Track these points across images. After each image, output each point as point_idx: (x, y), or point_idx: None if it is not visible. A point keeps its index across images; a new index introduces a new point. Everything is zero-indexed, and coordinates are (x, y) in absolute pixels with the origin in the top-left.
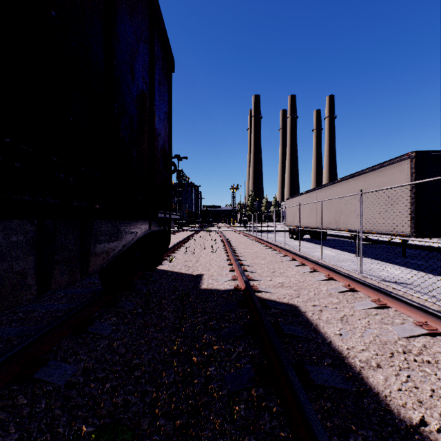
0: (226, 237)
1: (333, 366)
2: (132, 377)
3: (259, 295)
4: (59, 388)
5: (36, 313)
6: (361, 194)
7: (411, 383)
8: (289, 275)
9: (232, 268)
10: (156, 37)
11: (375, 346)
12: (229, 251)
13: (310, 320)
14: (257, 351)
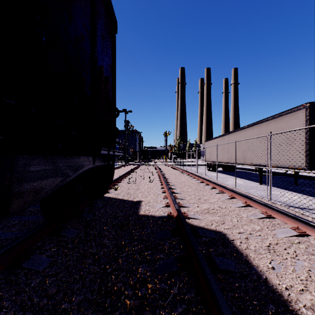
0: (160, 169)
1: None
2: None
3: (189, 221)
4: None
5: None
6: (271, 135)
7: None
8: (212, 201)
9: (165, 196)
10: None
11: (313, 285)
12: (162, 181)
13: (239, 249)
14: (193, 293)
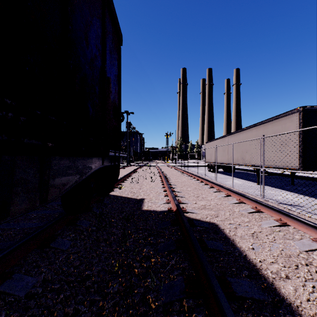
0: (162, 170)
1: (249, 277)
2: (83, 288)
3: (187, 215)
4: (19, 299)
5: (12, 230)
6: (263, 138)
7: (316, 293)
8: (209, 199)
9: (166, 194)
10: (107, 16)
11: (282, 259)
12: (164, 181)
13: (228, 236)
14: (187, 263)
